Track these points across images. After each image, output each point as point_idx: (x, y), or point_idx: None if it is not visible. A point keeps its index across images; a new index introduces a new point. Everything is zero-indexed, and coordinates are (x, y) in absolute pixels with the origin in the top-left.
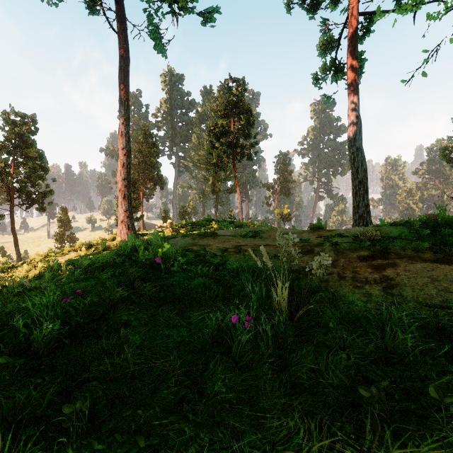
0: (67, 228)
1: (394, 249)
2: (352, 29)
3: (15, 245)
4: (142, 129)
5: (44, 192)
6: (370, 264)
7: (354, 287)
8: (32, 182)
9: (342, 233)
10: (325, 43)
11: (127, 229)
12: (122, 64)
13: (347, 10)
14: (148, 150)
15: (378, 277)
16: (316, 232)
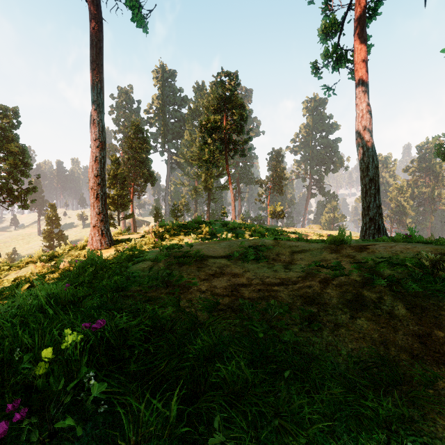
0: (56, 225)
1: None
2: (359, 8)
3: None
4: (132, 124)
5: (27, 189)
6: None
7: None
8: (14, 178)
9: (389, 256)
10: (328, 26)
11: (101, 235)
12: (94, 38)
13: None
14: (139, 146)
15: None
16: (341, 250)
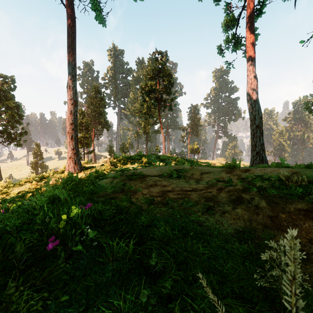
0: (40, 158)
1: None
2: (249, 9)
3: None
4: (93, 87)
5: (21, 133)
6: None
7: None
8: (11, 125)
9: (262, 175)
10: (229, 21)
11: (74, 164)
12: (70, 31)
13: None
14: (98, 103)
15: None
16: (233, 172)
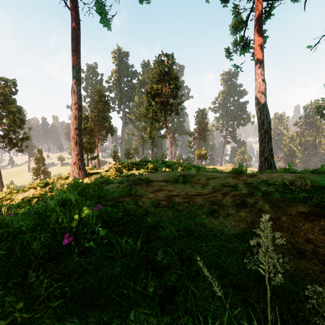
0: (42, 164)
1: None
2: (258, 11)
3: None
4: (97, 91)
5: (22, 138)
6: (321, 227)
7: None
8: (13, 130)
9: (267, 180)
10: (236, 23)
11: (79, 170)
12: (74, 34)
13: None
14: (102, 107)
15: None
16: (239, 177)
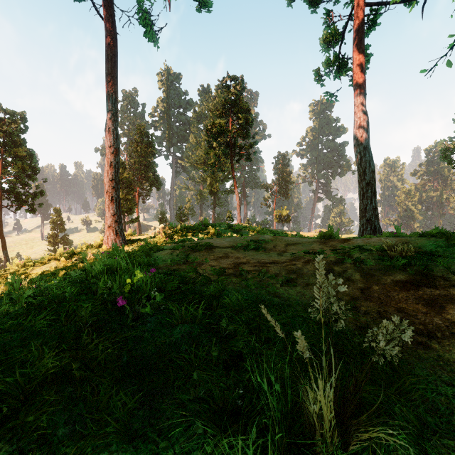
0: (60, 230)
1: (438, 271)
2: (358, 20)
3: (3, 248)
4: (138, 128)
5: (35, 193)
6: (417, 296)
7: (415, 343)
8: (22, 182)
9: (362, 245)
10: (329, 36)
11: (115, 235)
12: (109, 53)
13: (350, 3)
14: (144, 150)
15: (441, 323)
16: (328, 242)
